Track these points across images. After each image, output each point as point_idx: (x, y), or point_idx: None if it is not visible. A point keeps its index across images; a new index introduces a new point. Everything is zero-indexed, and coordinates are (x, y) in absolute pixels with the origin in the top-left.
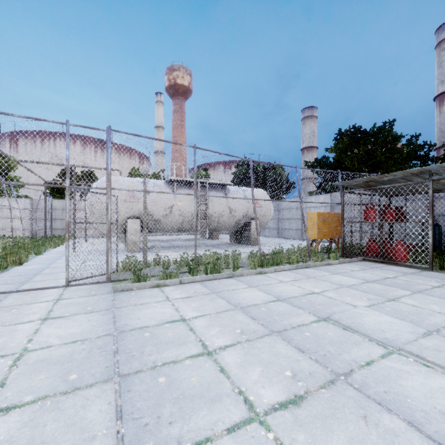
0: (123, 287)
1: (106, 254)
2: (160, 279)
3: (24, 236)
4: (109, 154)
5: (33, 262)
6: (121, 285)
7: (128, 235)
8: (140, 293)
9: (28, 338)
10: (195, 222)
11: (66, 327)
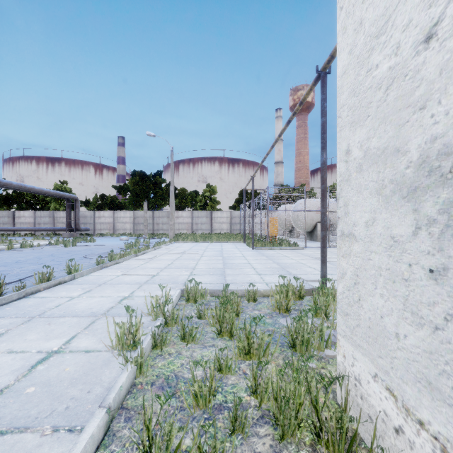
0: None
1: None
2: None
3: (229, 234)
4: None
5: None
6: None
7: (317, 232)
8: None
9: None
10: None
11: None
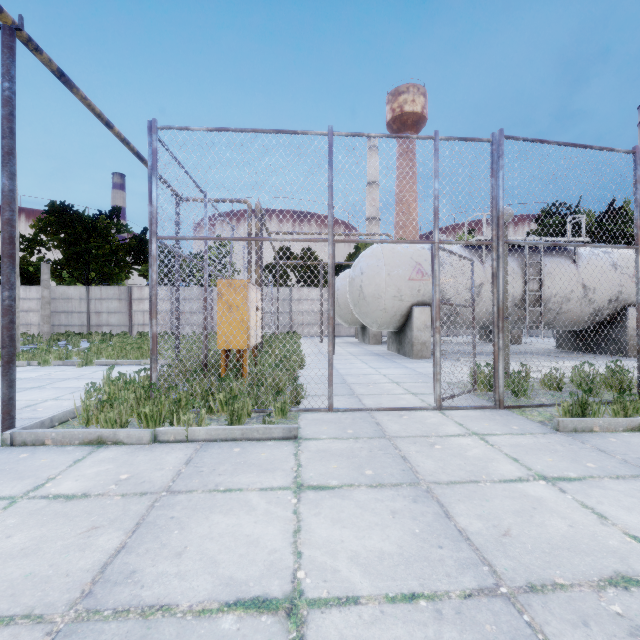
0: (575, 423)
1: (495, 357)
2: (618, 413)
3: None
4: (500, 179)
5: (308, 365)
6: (571, 419)
7: (413, 331)
8: (631, 442)
9: (620, 531)
10: (639, 303)
11: None
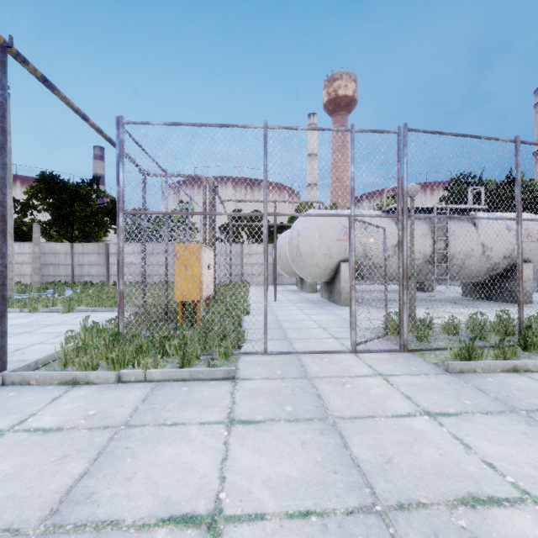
0: (461, 366)
1: (400, 310)
2: (498, 356)
3: None
4: (405, 164)
5: (253, 312)
6: (458, 362)
7: (341, 283)
8: (505, 381)
9: (479, 459)
10: (519, 265)
11: (507, 444)
